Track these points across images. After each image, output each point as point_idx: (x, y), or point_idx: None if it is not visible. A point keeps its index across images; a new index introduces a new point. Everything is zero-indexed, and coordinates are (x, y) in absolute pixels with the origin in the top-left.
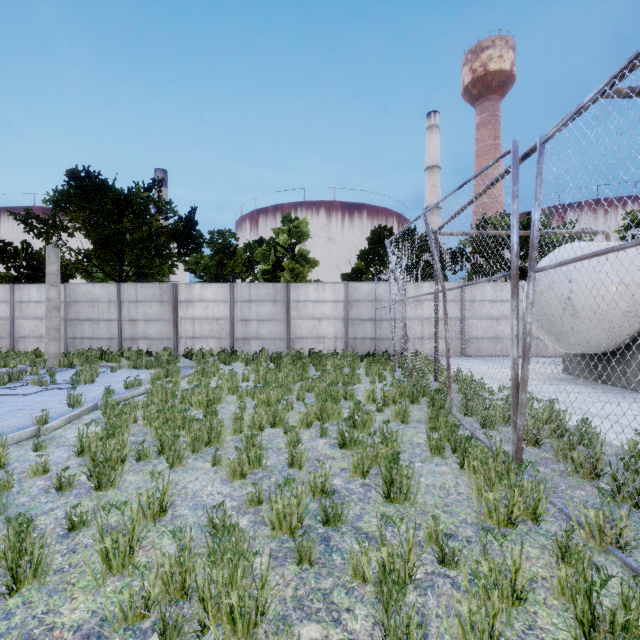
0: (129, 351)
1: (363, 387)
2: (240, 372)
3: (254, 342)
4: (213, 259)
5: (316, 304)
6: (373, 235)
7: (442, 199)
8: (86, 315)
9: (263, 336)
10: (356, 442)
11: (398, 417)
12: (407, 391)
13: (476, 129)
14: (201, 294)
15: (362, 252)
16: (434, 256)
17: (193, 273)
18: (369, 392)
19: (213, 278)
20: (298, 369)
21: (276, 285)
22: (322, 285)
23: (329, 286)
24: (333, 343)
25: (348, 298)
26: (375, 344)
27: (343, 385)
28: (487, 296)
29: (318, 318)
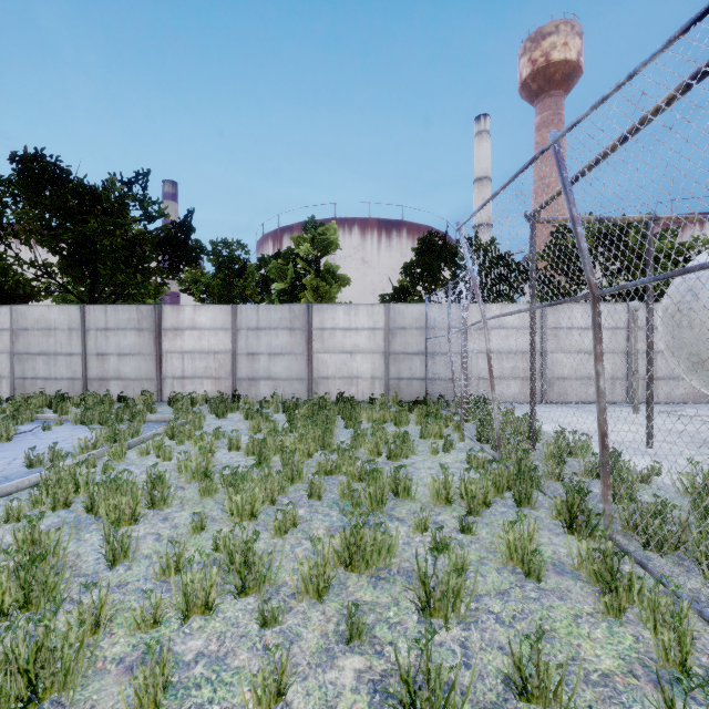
0: (90, 396)
1: (420, 462)
2: (234, 430)
3: (264, 383)
4: (216, 276)
5: (347, 333)
6: (421, 244)
7: (620, 82)
8: (39, 347)
9: (276, 375)
10: (448, 700)
11: (513, 557)
12: (504, 479)
13: (536, 131)
14: (193, 319)
15: (408, 264)
16: (576, 225)
17: (191, 295)
18: (439, 484)
19: (217, 301)
20: (318, 428)
21: (293, 307)
22: (355, 307)
23: (364, 308)
24: (370, 385)
25: (390, 325)
26: (426, 386)
27: (388, 458)
28: (576, 322)
29: (349, 351)
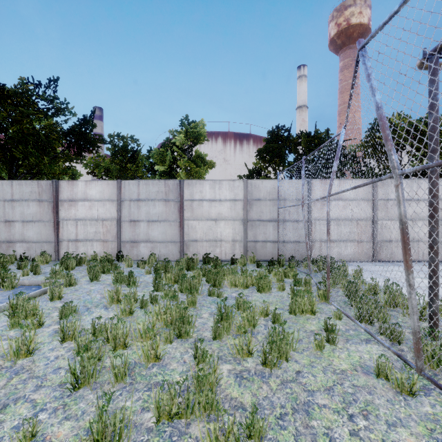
0: None
1: (308, 371)
2: (94, 299)
3: (143, 245)
4: (113, 162)
5: (212, 203)
6: (270, 135)
7: None
8: None
9: (153, 239)
10: None
11: None
12: None
13: (340, 71)
14: (85, 192)
15: (262, 148)
16: None
17: (95, 176)
18: None
19: None
20: (177, 304)
21: (168, 182)
22: (219, 182)
23: (226, 183)
24: (231, 246)
25: (247, 197)
26: (278, 248)
27: (263, 364)
28: None
29: (214, 219)
